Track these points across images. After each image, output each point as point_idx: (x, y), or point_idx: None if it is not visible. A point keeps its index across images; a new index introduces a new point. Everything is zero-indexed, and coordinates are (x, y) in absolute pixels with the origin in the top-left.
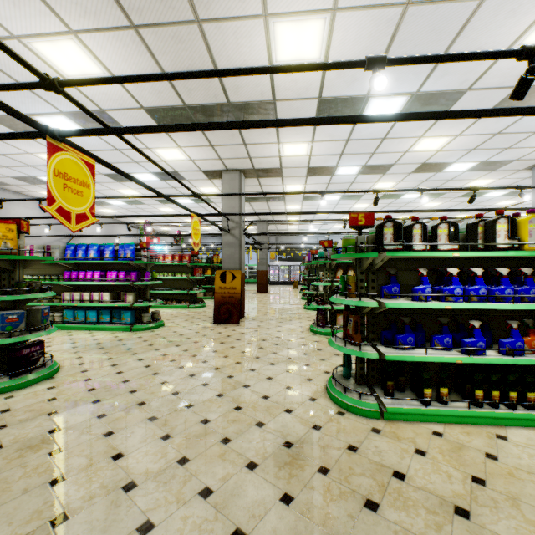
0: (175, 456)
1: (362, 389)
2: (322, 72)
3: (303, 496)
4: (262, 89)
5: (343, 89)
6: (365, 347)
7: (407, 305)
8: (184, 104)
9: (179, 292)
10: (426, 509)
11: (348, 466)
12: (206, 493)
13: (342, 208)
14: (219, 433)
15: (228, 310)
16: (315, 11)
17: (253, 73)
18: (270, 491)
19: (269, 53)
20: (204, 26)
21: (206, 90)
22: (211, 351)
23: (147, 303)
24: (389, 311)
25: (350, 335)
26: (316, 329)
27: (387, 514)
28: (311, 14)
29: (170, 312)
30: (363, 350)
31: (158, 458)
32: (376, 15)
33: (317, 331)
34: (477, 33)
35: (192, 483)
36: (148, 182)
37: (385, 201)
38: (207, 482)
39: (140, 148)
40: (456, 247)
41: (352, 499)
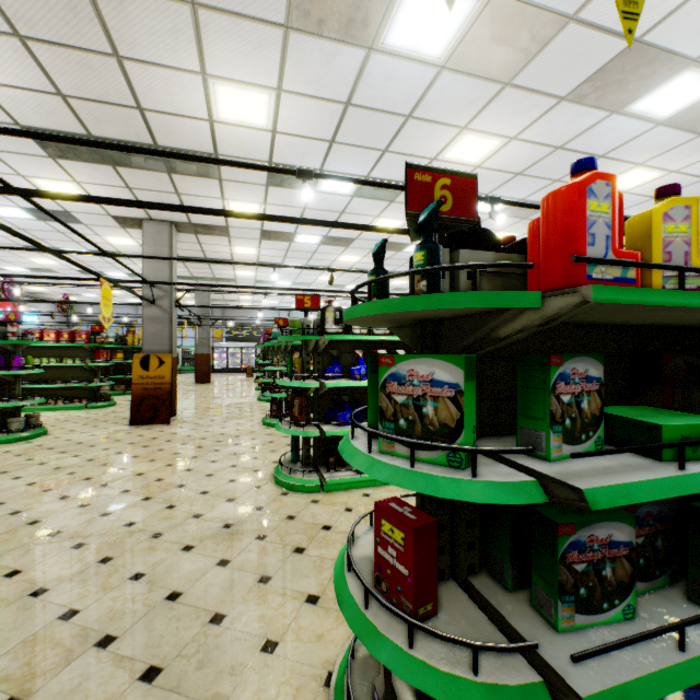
0: (95, 558)
1: (308, 469)
2: (271, 139)
3: (240, 558)
4: (202, 140)
5: (296, 159)
6: (310, 427)
7: (344, 384)
8: (89, 134)
9: (69, 387)
10: (342, 543)
11: (284, 530)
12: (138, 577)
13: (306, 279)
14: (149, 531)
15: (153, 406)
16: (260, 85)
17: (190, 159)
18: (207, 561)
19: (209, 108)
20: (126, 63)
21: (124, 126)
22: (130, 457)
23: (18, 403)
24: (334, 392)
25: (296, 417)
26: (270, 421)
27: (311, 553)
28: (256, 87)
29: (55, 415)
30: (306, 430)
31: (72, 564)
32: (321, 105)
33: (270, 423)
34: (409, 141)
35: (120, 574)
36: (13, 220)
37: (353, 275)
38: (138, 569)
39: (6, 173)
40: (388, 332)
41: (284, 550)
